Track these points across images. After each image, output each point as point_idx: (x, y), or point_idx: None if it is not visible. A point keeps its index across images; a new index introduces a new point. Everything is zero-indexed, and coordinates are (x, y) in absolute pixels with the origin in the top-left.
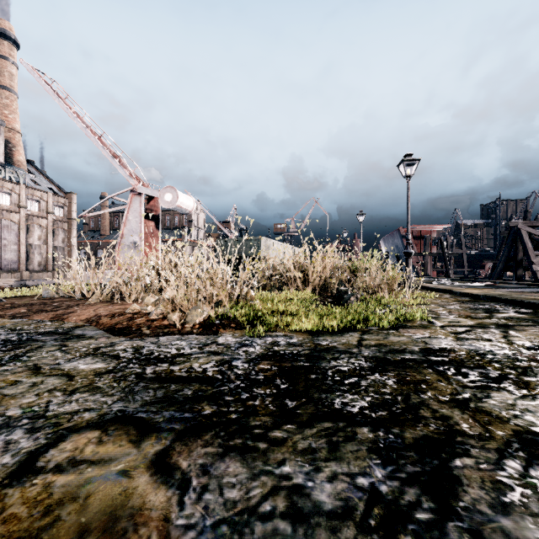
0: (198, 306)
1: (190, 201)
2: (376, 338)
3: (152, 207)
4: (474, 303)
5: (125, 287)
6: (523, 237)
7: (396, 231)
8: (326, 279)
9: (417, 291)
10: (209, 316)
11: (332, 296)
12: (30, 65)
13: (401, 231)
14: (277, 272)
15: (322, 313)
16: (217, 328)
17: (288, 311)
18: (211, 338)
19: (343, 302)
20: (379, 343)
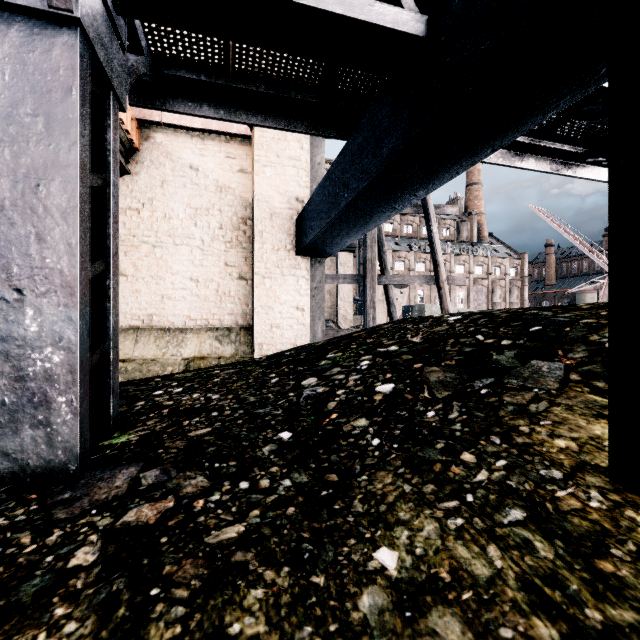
0: None
1: None
2: None
3: None
4: None
5: None
6: None
7: None
8: None
9: None
10: None
11: None
12: (533, 206)
13: None
14: None
15: None
16: None
17: None
18: None
19: None
20: None
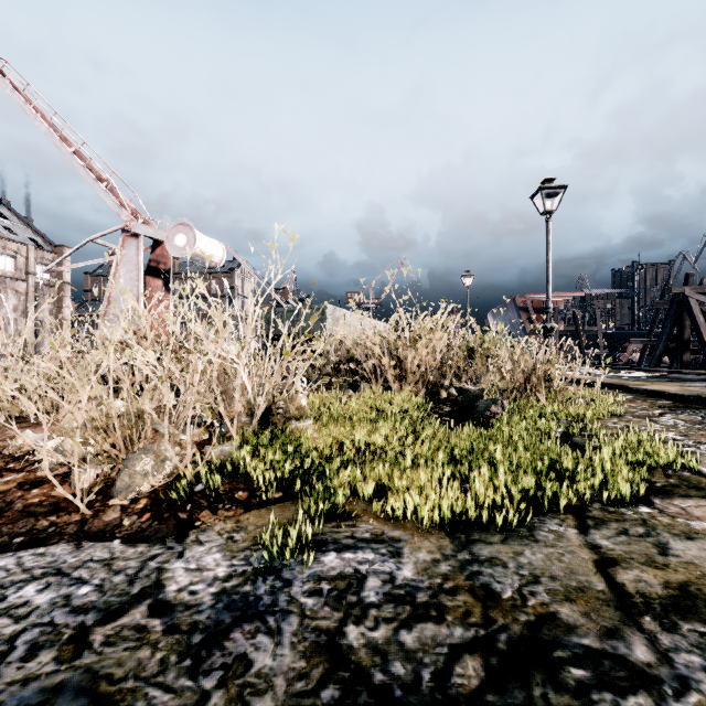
0: (153, 447)
1: (217, 248)
2: (634, 548)
3: (159, 258)
4: (694, 412)
5: (64, 387)
6: (692, 309)
7: (510, 301)
8: (435, 369)
9: (584, 390)
10: (186, 466)
11: (448, 401)
12: None
13: (517, 301)
14: (351, 357)
15: (449, 448)
16: (194, 511)
17: (376, 444)
18: (154, 563)
19: (475, 415)
20: (673, 582)
